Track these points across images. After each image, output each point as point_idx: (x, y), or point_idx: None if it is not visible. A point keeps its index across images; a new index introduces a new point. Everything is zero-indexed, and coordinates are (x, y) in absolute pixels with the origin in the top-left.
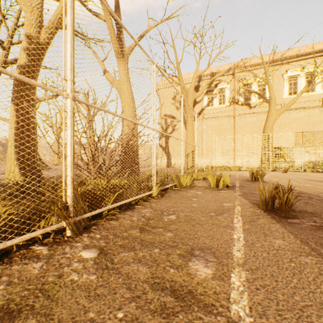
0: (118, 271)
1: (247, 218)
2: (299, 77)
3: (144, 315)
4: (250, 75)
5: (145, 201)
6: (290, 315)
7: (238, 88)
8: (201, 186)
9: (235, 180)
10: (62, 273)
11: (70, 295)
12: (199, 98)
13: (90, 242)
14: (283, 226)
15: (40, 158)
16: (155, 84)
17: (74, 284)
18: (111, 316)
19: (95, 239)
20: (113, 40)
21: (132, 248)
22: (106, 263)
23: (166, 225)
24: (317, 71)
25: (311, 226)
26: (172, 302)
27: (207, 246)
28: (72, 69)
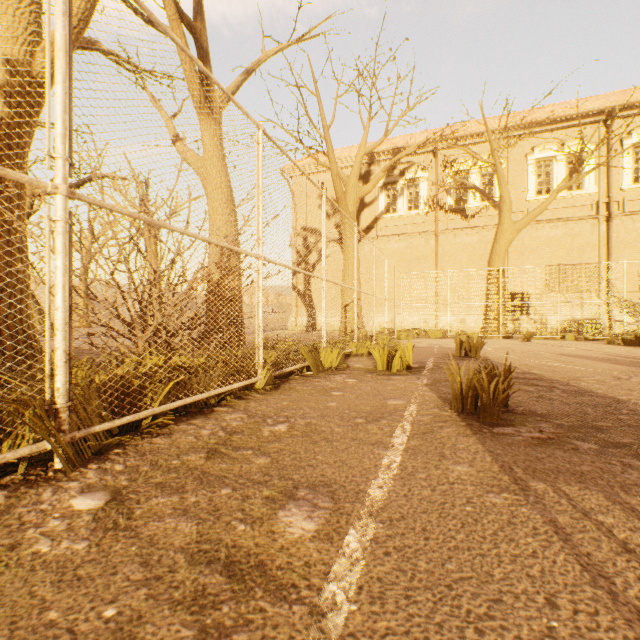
0: (136, 533)
1: (421, 428)
2: (555, 161)
3: (157, 610)
4: (465, 155)
5: (239, 398)
6: (426, 597)
7: (444, 178)
8: (359, 369)
9: (429, 356)
10: (20, 540)
11: (22, 581)
12: (369, 196)
13: (98, 480)
14: (480, 441)
15: (42, 313)
16: (262, 169)
17: (39, 560)
18: (92, 615)
19: (111, 474)
20: (189, 77)
21: (179, 488)
22: (117, 518)
23: (263, 443)
24: (587, 151)
25: (530, 439)
26: (219, 584)
27: (327, 480)
28: (68, 136)
